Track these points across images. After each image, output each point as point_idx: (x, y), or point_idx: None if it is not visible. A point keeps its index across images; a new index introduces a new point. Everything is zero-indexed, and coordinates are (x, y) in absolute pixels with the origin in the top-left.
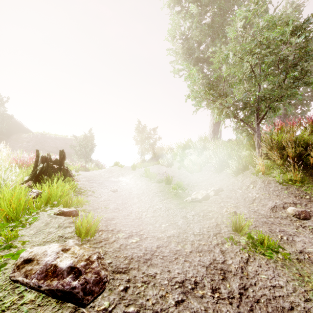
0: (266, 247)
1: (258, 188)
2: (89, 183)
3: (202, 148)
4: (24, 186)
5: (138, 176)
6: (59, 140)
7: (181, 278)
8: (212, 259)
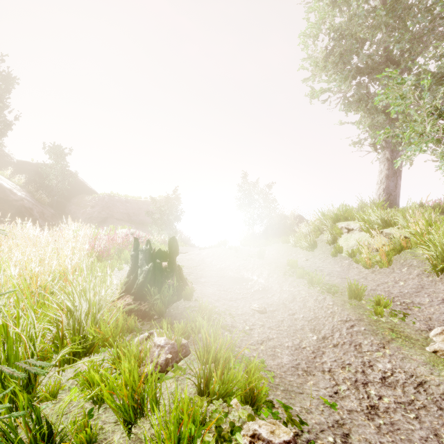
0: None
1: None
2: (203, 285)
3: (381, 223)
4: (144, 334)
5: (280, 274)
6: (131, 203)
7: None
8: None
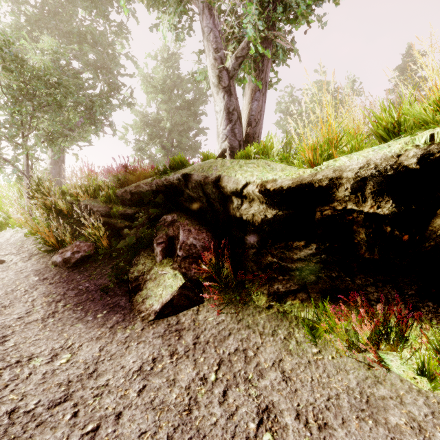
0: None
1: None
2: None
3: None
4: None
5: None
6: None
7: None
8: None
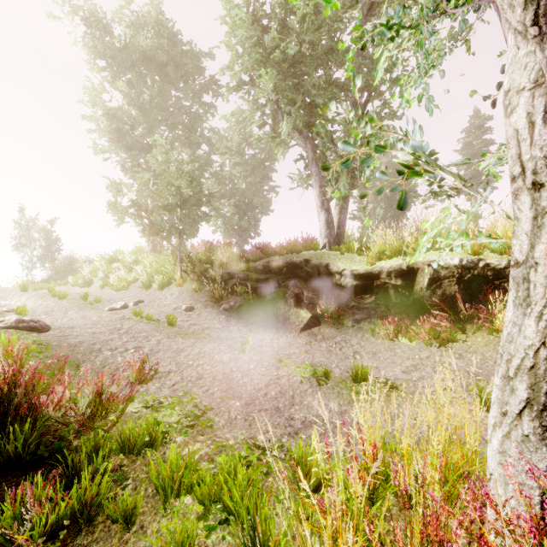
0: (149, 320)
1: (174, 297)
2: None
3: (133, 263)
4: None
5: (37, 297)
6: None
7: (93, 332)
8: (114, 327)
